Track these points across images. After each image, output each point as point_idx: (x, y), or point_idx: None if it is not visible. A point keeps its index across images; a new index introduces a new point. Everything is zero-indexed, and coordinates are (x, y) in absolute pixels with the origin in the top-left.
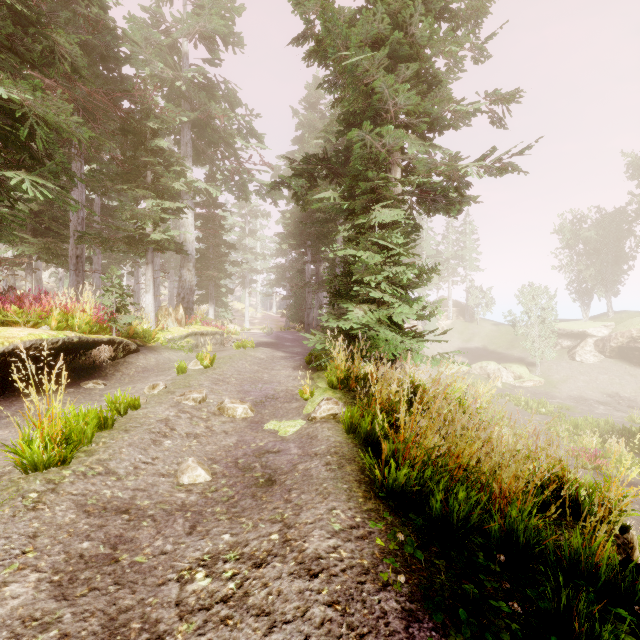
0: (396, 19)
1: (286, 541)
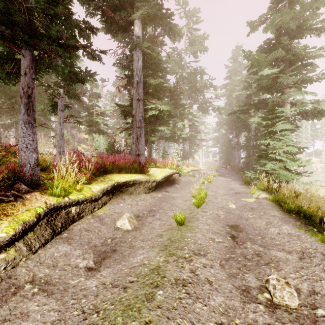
0: (287, 48)
1: (265, 214)
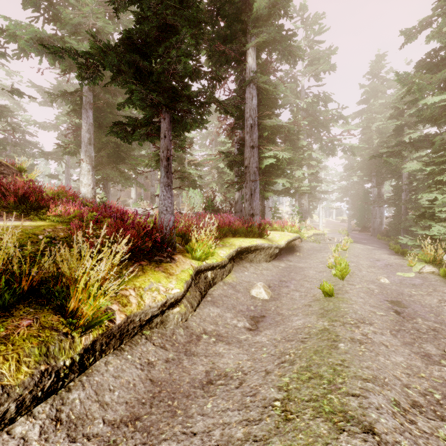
0: None
1: (436, 291)
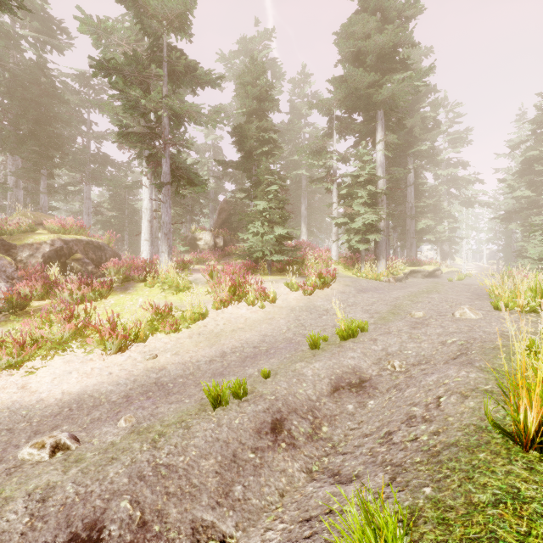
0: (541, 171)
1: None
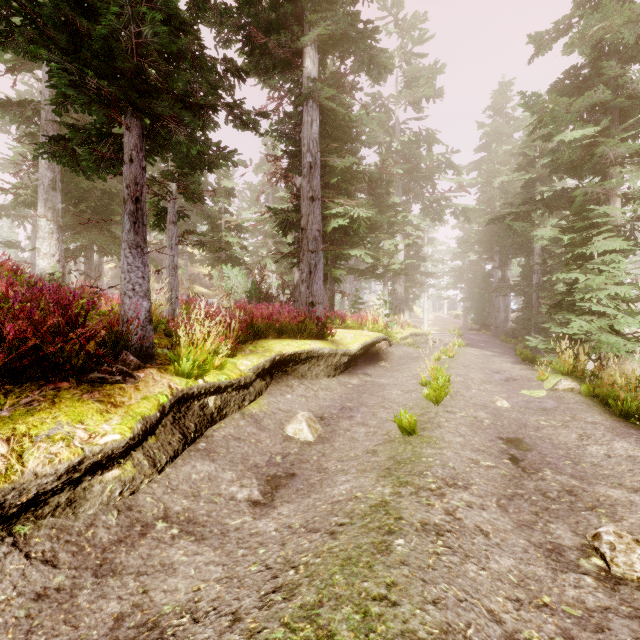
0: (616, 83)
1: (575, 419)
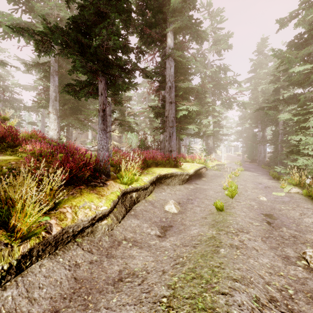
0: None
1: (298, 206)
